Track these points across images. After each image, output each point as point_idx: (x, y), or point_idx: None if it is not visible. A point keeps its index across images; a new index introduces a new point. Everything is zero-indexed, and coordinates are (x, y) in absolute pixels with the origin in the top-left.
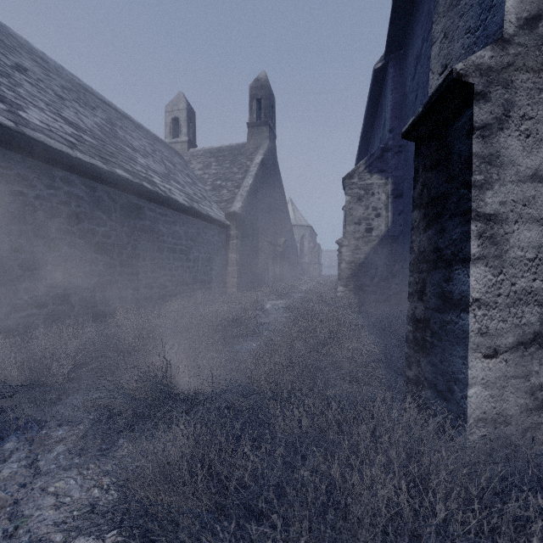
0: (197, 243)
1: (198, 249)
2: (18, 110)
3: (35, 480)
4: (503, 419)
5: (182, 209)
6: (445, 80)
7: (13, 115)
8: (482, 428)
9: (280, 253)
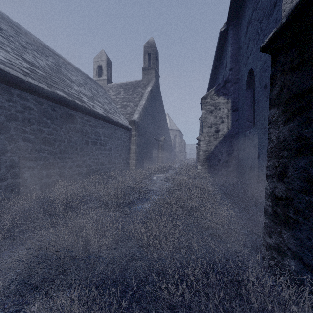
0: (110, 139)
1: (111, 143)
2: None
3: None
4: None
5: (101, 117)
6: None
7: None
8: None
9: (162, 145)
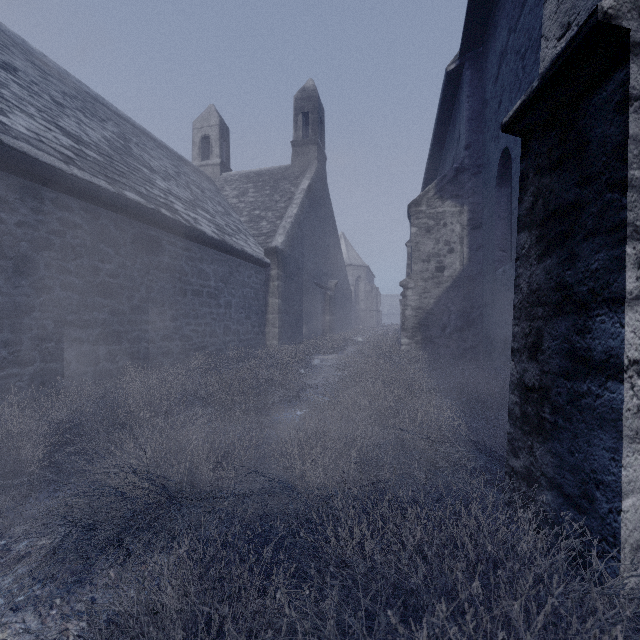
0: (229, 284)
1: (230, 293)
2: None
3: None
4: None
5: (211, 242)
6: (583, 27)
7: None
8: None
9: (331, 297)
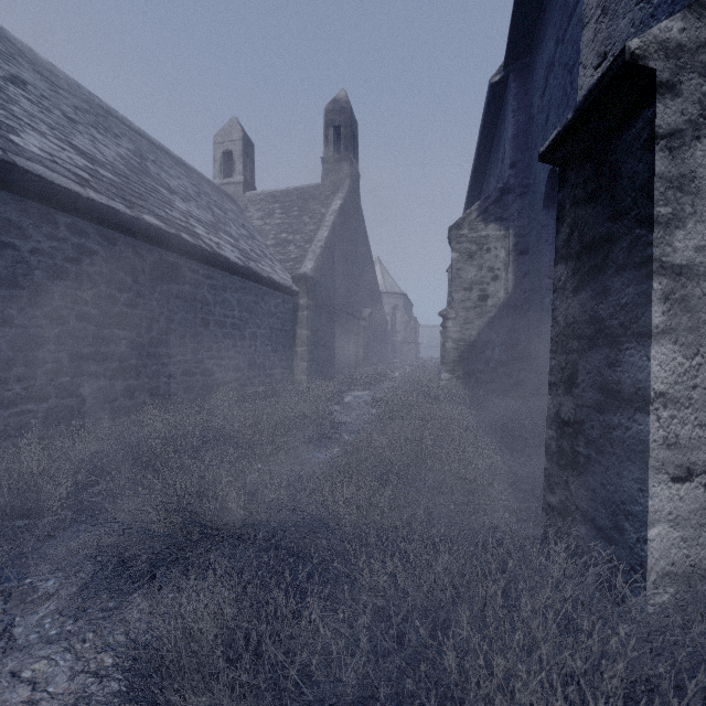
0: (254, 314)
1: (255, 324)
2: (8, 133)
3: (4, 659)
4: (701, 574)
5: (235, 269)
6: (612, 66)
7: (0, 140)
8: (669, 588)
9: (365, 328)
